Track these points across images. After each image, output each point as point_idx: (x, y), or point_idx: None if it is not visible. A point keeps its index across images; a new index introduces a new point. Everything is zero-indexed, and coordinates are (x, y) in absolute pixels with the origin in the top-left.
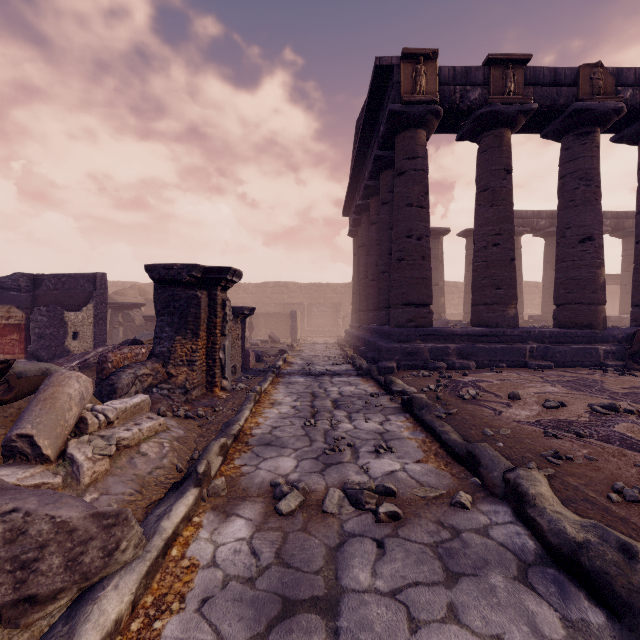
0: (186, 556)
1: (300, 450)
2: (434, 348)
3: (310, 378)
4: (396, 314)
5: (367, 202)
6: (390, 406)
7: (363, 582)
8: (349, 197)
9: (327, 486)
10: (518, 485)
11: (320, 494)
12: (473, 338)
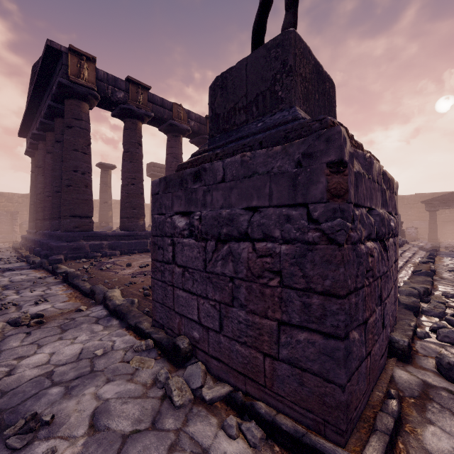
0: None
1: None
2: (93, 244)
3: None
4: (65, 223)
5: (44, 133)
6: (54, 281)
7: (15, 345)
8: (26, 123)
9: None
10: (105, 294)
11: None
12: (119, 237)
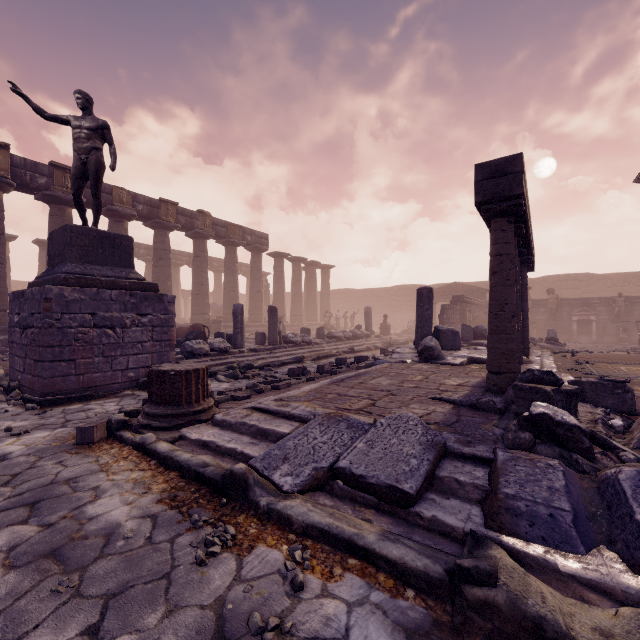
0: None
1: None
2: (6, 339)
3: None
4: None
5: None
6: None
7: None
8: None
9: None
10: None
11: None
12: None
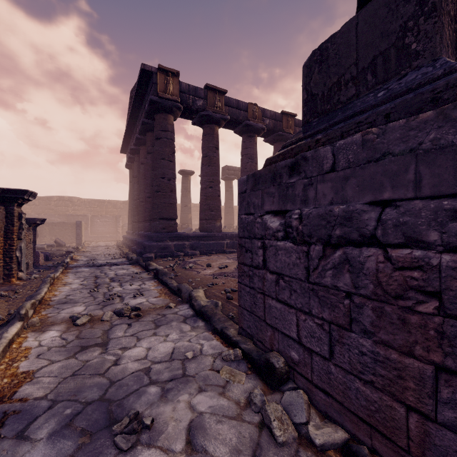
0: (22, 347)
1: (88, 302)
2: (177, 244)
3: (94, 268)
4: (155, 224)
5: (139, 148)
6: (147, 277)
7: (120, 335)
8: (126, 141)
9: (104, 313)
10: (191, 294)
11: (100, 316)
12: (199, 238)
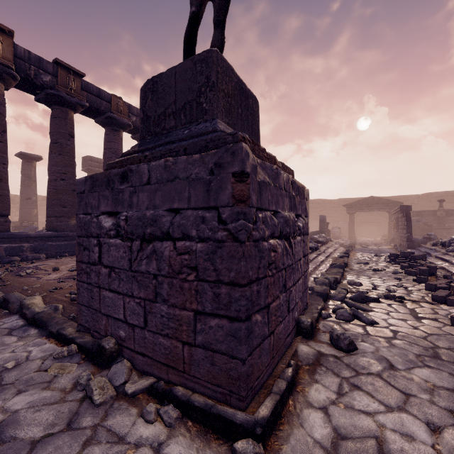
0: None
1: None
2: (10, 247)
3: None
4: None
5: None
6: None
7: None
8: None
9: None
10: (22, 302)
11: None
12: (45, 239)
